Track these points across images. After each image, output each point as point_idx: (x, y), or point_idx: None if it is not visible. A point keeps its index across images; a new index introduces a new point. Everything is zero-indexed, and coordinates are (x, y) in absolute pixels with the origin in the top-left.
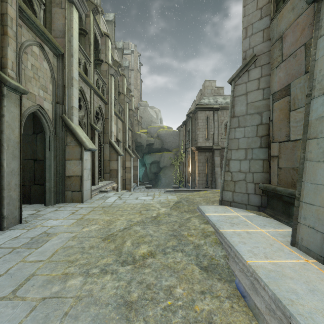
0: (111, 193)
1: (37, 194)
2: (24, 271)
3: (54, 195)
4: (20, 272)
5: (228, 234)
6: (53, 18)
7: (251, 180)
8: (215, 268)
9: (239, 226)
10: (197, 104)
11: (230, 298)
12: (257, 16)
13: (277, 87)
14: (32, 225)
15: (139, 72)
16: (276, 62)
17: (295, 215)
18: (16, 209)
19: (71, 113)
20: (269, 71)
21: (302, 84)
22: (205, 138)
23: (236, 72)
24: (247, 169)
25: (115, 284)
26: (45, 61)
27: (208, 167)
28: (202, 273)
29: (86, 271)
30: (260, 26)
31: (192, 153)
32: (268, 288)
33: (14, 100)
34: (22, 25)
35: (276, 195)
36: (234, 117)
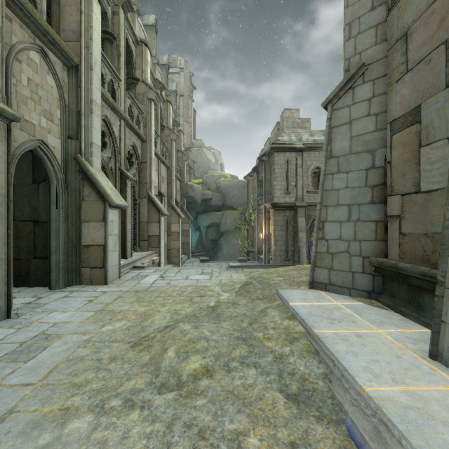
0: (150, 270)
1: (38, 272)
2: None
3: (64, 273)
4: None
5: (328, 338)
6: (63, 13)
7: (358, 252)
8: (311, 397)
9: (342, 324)
10: (273, 143)
11: None
12: (367, 6)
13: (399, 112)
14: (26, 321)
15: (191, 99)
16: (396, 73)
17: (437, 310)
18: (2, 297)
19: (89, 152)
20: (385, 87)
21: (441, 104)
22: (285, 191)
23: (335, 90)
24: (351, 235)
25: (146, 429)
26: (49, 75)
27: (289, 232)
28: (289, 406)
29: (101, 403)
30: (371, 20)
31: (266, 212)
32: (407, 444)
33: None
34: (12, 17)
35: (397, 275)
36: (331, 158)
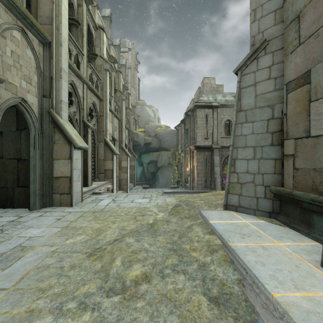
0: (105, 195)
1: (21, 197)
2: None
3: (40, 198)
4: None
5: (240, 250)
6: (39, 3)
7: (261, 182)
8: (229, 300)
9: (251, 238)
10: (195, 102)
11: None
12: None
13: (293, 75)
14: (7, 236)
15: (136, 70)
16: (291, 46)
17: None
18: None
19: (59, 107)
20: (282, 57)
21: None
22: (204, 137)
23: (243, 60)
24: (256, 169)
25: None
26: (28, 49)
27: (207, 167)
28: (211, 307)
29: (60, 305)
30: (271, 6)
31: (191, 152)
32: None
33: None
34: None
35: (292, 200)
36: (240, 111)
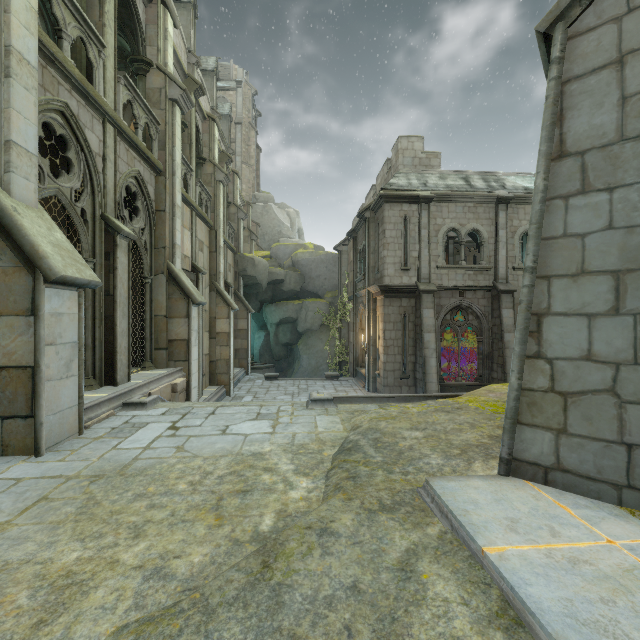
0: (156, 410)
1: None
2: None
3: None
4: None
5: None
6: None
7: None
8: None
9: None
10: (381, 188)
11: None
12: None
13: None
14: None
15: (254, 129)
16: None
17: None
18: None
19: (1, 162)
20: None
21: None
22: (401, 266)
23: None
24: (624, 350)
25: None
26: None
27: (408, 332)
28: None
29: None
30: None
31: (370, 301)
32: None
33: None
34: None
35: None
36: (561, 158)
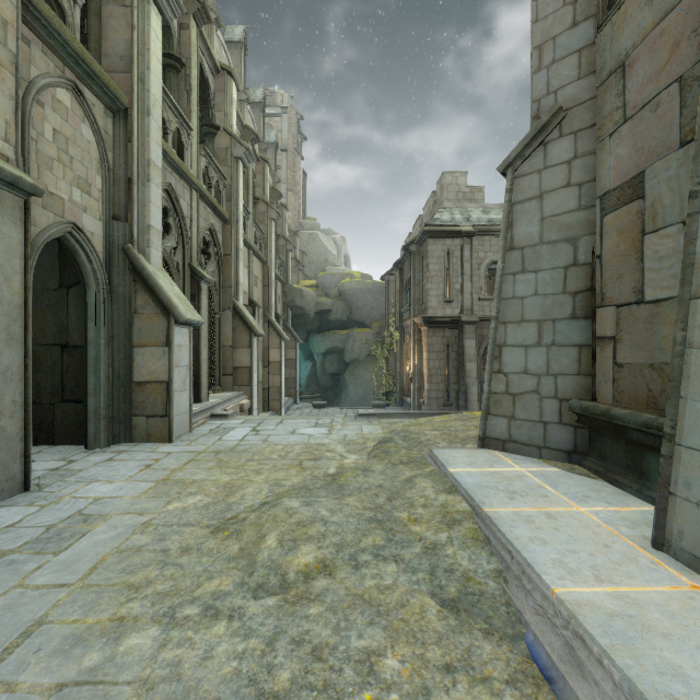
0: (236, 420)
1: (68, 423)
2: (21, 611)
3: (108, 424)
4: (11, 615)
5: (504, 519)
6: (105, 29)
7: (552, 392)
8: (477, 604)
9: (527, 499)
10: (425, 224)
11: (517, 685)
12: (566, 21)
13: (613, 181)
14: (52, 496)
15: (299, 155)
16: (609, 123)
17: (663, 476)
18: (17, 460)
19: (145, 240)
20: (592, 143)
21: (673, 171)
22: (444, 298)
23: (518, 147)
24: (542, 367)
25: (237, 647)
26: (85, 123)
27: (451, 361)
28: (445, 615)
29: (170, 611)
30: (572, 41)
31: (415, 331)
32: (610, 663)
33: (10, 209)
34: (30, 39)
35: (610, 426)
36: (512, 250)
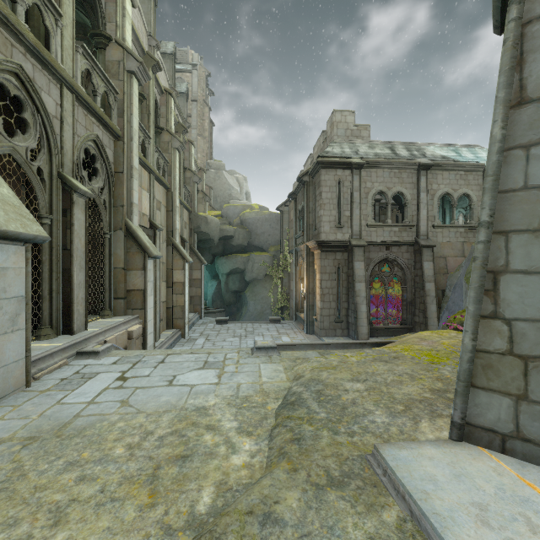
0: (109, 358)
1: None
2: None
3: None
4: None
5: None
6: None
7: None
8: None
9: None
10: (318, 156)
11: None
12: None
13: None
14: None
15: (207, 106)
16: None
17: None
18: None
19: None
20: None
21: None
22: (336, 224)
23: None
24: None
25: None
26: None
27: (341, 282)
28: None
29: None
30: None
31: (308, 254)
32: None
33: None
34: None
35: None
36: (521, 105)
